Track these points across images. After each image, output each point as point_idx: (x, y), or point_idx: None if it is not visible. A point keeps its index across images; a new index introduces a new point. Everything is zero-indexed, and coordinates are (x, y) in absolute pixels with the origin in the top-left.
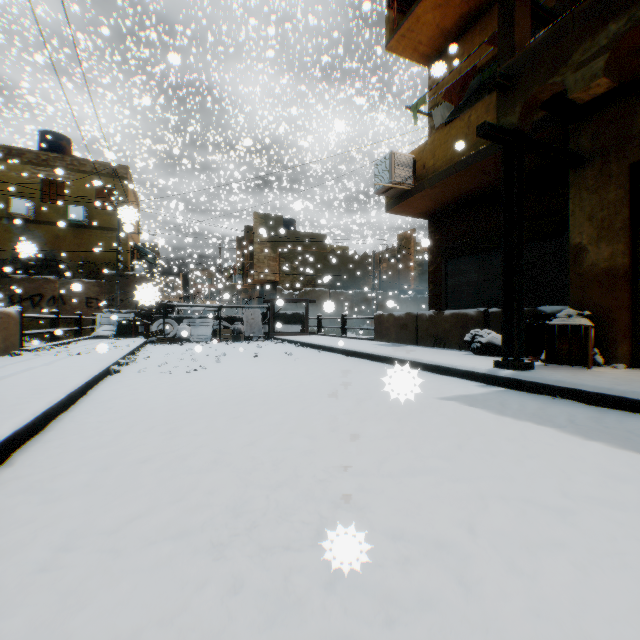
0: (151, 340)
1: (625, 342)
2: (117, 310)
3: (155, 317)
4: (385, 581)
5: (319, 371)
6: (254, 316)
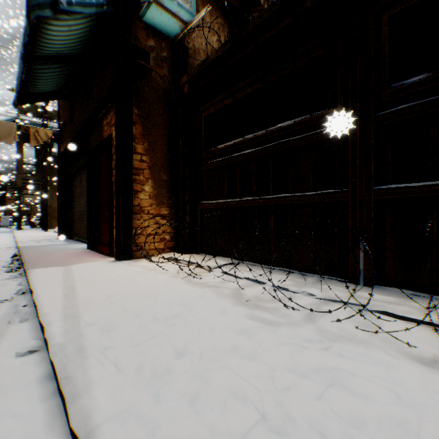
0: None
1: (41, 224)
2: None
3: None
4: None
5: None
6: (8, 219)
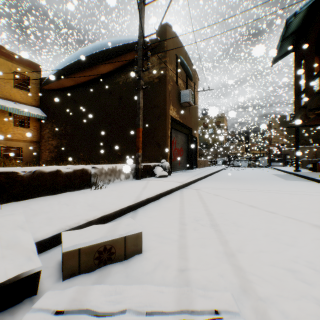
0: (230, 166)
1: None
2: (221, 158)
3: (231, 160)
4: (238, 174)
5: (260, 171)
6: (263, 159)
